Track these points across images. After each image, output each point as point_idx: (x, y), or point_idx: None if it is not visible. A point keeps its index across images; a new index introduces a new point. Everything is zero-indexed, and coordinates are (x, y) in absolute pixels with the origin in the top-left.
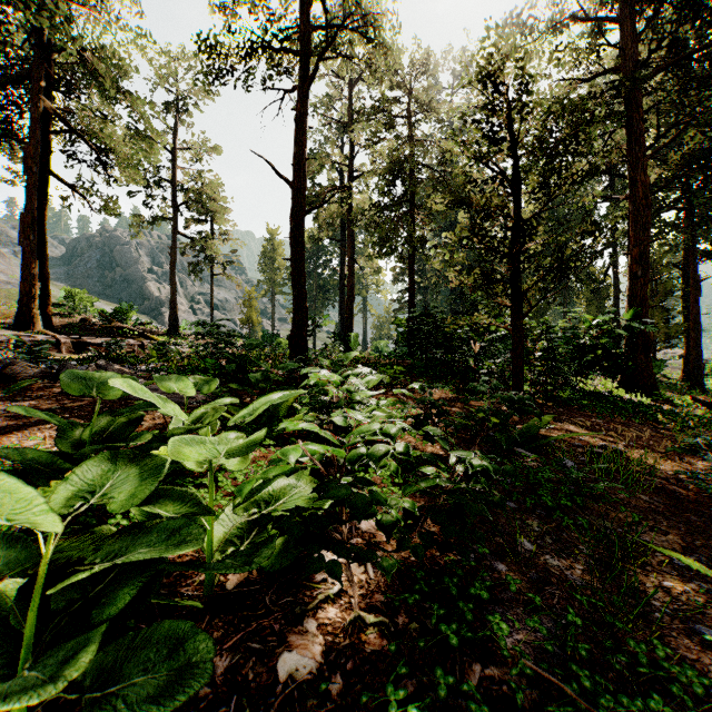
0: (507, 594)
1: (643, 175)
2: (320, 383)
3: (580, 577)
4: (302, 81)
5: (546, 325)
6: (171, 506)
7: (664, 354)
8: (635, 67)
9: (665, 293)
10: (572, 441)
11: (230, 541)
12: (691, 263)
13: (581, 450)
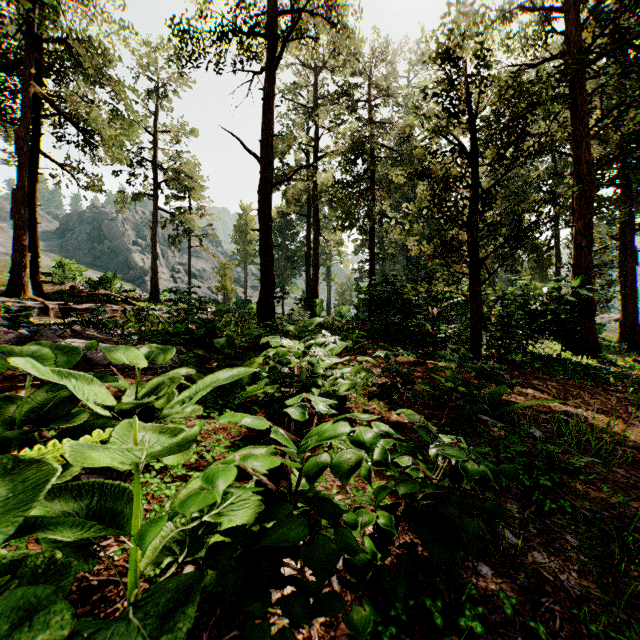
0: (500, 614)
1: (587, 152)
2: (281, 353)
3: (578, 584)
4: (269, 62)
5: (501, 292)
6: (69, 533)
7: (601, 318)
8: (580, 52)
9: (604, 262)
10: (533, 406)
11: (168, 548)
12: (628, 235)
13: (547, 417)
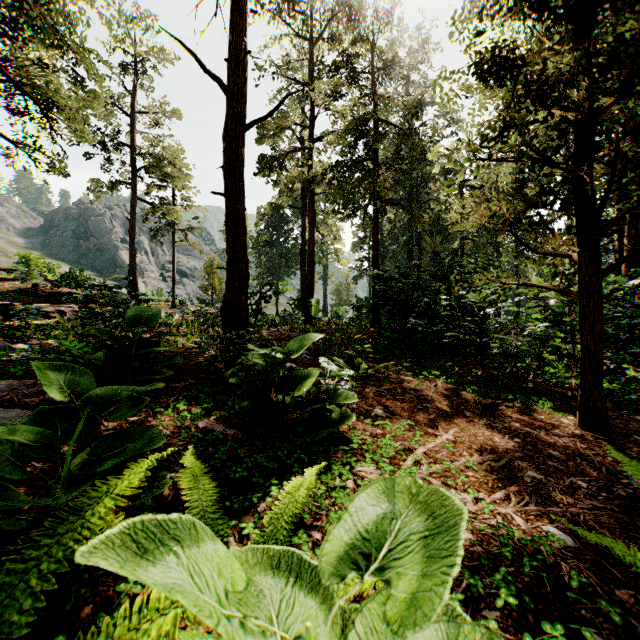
0: None
1: None
2: None
3: None
4: None
5: None
6: None
7: None
8: None
9: None
10: None
11: None
12: None
13: None
